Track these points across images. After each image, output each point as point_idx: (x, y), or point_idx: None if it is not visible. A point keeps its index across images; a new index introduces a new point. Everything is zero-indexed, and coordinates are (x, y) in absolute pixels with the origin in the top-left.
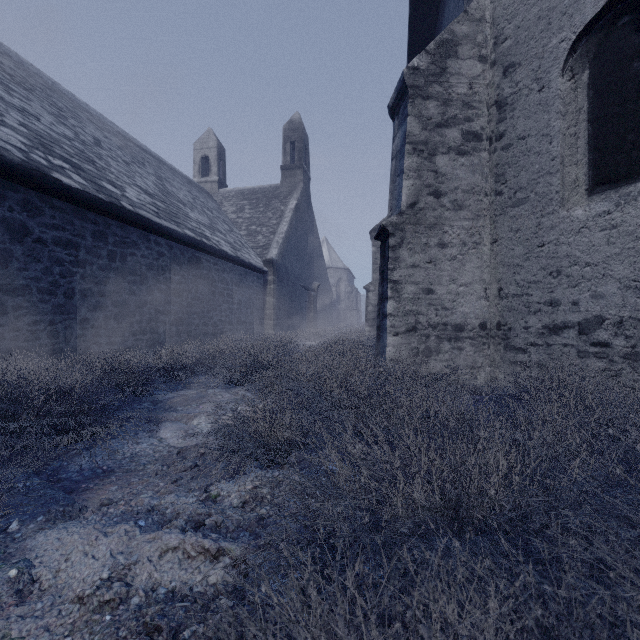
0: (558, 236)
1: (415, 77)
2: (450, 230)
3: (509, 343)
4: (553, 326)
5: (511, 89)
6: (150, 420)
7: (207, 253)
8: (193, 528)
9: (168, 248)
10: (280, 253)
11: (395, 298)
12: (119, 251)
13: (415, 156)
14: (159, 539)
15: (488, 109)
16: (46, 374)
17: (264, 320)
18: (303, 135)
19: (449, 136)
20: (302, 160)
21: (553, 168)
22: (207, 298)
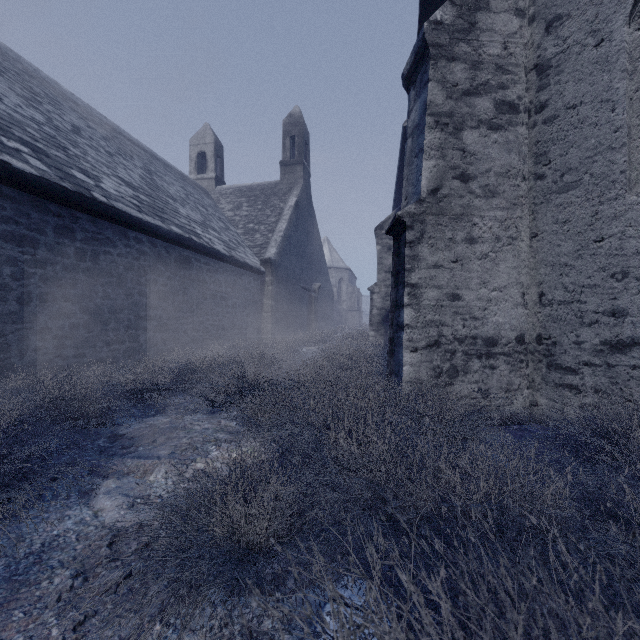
0: (624, 228)
1: (438, 33)
2: (480, 222)
3: (554, 361)
4: (616, 342)
5: (556, 48)
6: (95, 470)
7: (197, 252)
8: None
9: (151, 246)
10: (278, 252)
11: (413, 305)
12: (90, 249)
13: (438, 131)
14: None
15: (526, 74)
16: None
17: (261, 323)
18: (303, 129)
19: (479, 106)
20: (302, 156)
21: (616, 142)
22: (197, 301)
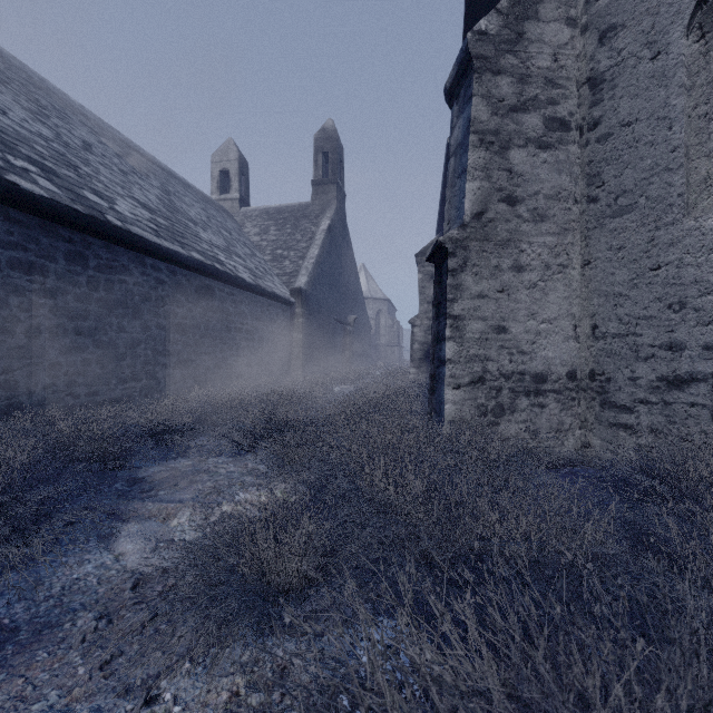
0: (681, 255)
1: (482, 44)
2: (528, 248)
3: (608, 399)
4: (674, 378)
5: (610, 60)
6: (114, 514)
7: (220, 281)
8: None
9: (170, 274)
10: (310, 281)
11: (456, 339)
12: (103, 277)
13: (482, 150)
14: None
15: (578, 88)
16: None
17: (291, 360)
18: (337, 145)
19: (527, 123)
20: (336, 174)
21: (674, 162)
22: (220, 335)
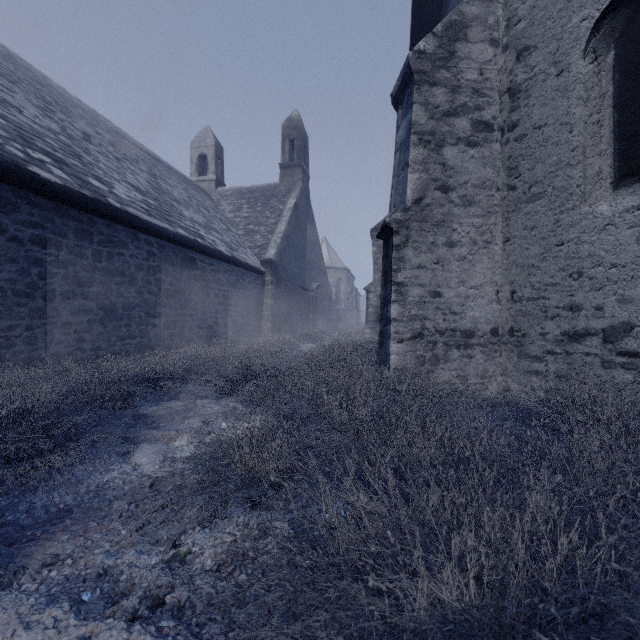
0: (579, 234)
1: (421, 61)
2: (459, 228)
3: (523, 350)
4: (573, 333)
5: (525, 75)
6: (127, 439)
7: (201, 253)
8: (149, 608)
9: (159, 248)
10: (278, 253)
11: (399, 302)
12: (105, 251)
13: (421, 147)
14: (96, 636)
15: (500, 97)
16: (3, 391)
17: (262, 322)
18: (302, 133)
19: (458, 126)
20: (301, 158)
21: (573, 159)
22: (201, 300)
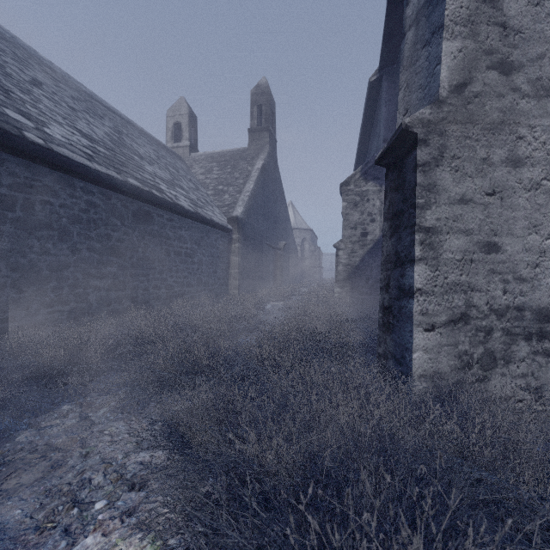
0: None
1: None
2: (529, 134)
3: None
4: None
5: None
6: None
7: (159, 207)
8: None
9: (103, 198)
10: (245, 211)
11: (428, 260)
12: (21, 197)
13: None
14: None
15: None
16: None
17: (229, 280)
18: (270, 99)
19: None
20: (269, 123)
21: None
22: (159, 258)
